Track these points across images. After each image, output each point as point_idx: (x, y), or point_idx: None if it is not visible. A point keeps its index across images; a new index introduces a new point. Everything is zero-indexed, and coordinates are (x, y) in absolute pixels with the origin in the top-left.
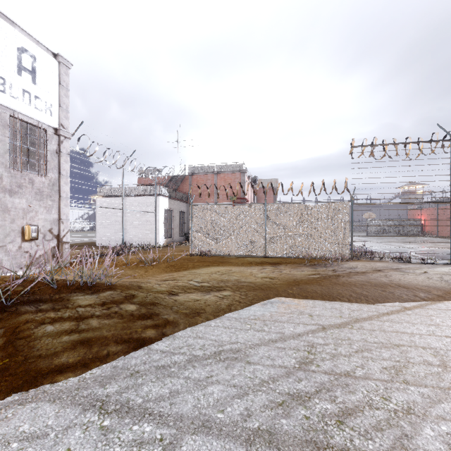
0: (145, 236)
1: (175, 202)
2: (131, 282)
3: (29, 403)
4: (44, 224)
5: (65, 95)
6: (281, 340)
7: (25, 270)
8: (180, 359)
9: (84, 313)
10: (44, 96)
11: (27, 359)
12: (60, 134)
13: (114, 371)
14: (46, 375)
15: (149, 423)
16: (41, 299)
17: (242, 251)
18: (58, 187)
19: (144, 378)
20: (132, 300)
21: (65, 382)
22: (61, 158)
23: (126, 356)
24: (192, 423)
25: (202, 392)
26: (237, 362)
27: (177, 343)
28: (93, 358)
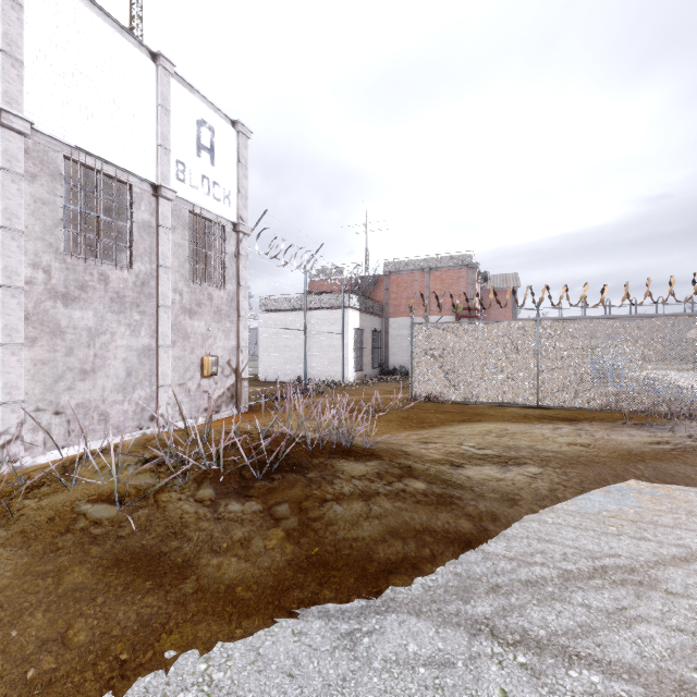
0: (327, 368)
1: (367, 317)
2: (387, 445)
3: (387, 613)
4: (222, 354)
5: (244, 176)
6: (696, 560)
7: (203, 416)
8: (546, 574)
9: (365, 489)
10: (223, 181)
11: (339, 550)
12: (239, 231)
13: (461, 580)
14: (376, 575)
15: (587, 669)
16: (301, 464)
17: (497, 397)
18: (237, 303)
19: (517, 597)
20: (412, 473)
21: (406, 588)
22: (240, 264)
23: (458, 559)
24: (659, 682)
25: (631, 632)
26: (648, 589)
27: (518, 546)
28: (417, 557)
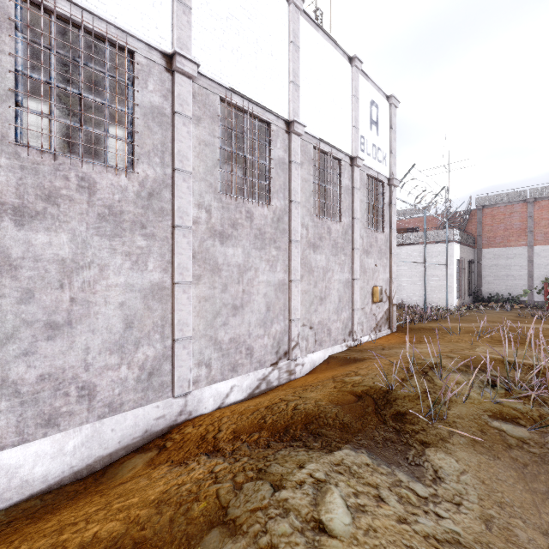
0: (429, 295)
1: (464, 249)
2: None
3: None
4: (381, 284)
5: (394, 139)
6: None
7: (372, 333)
8: None
9: None
10: (382, 146)
11: None
12: (391, 184)
13: None
14: None
15: None
16: None
17: None
18: (389, 243)
19: None
20: None
21: None
22: (391, 211)
23: None
24: None
25: None
26: None
27: None
28: None
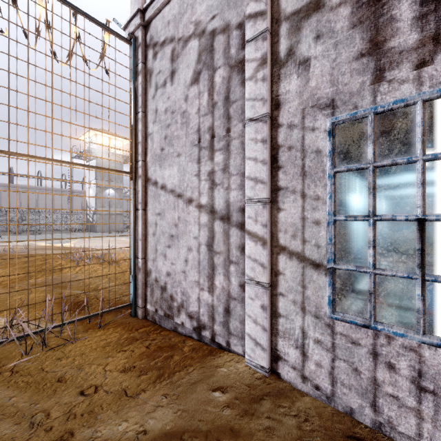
0: None
1: None
2: None
3: None
4: None
5: None
6: None
7: None
8: None
9: None
10: None
11: None
12: None
13: None
14: None
15: None
16: None
17: None
18: None
19: None
20: None
21: None
22: None
23: None
24: None
25: None
26: None
27: None
28: None
